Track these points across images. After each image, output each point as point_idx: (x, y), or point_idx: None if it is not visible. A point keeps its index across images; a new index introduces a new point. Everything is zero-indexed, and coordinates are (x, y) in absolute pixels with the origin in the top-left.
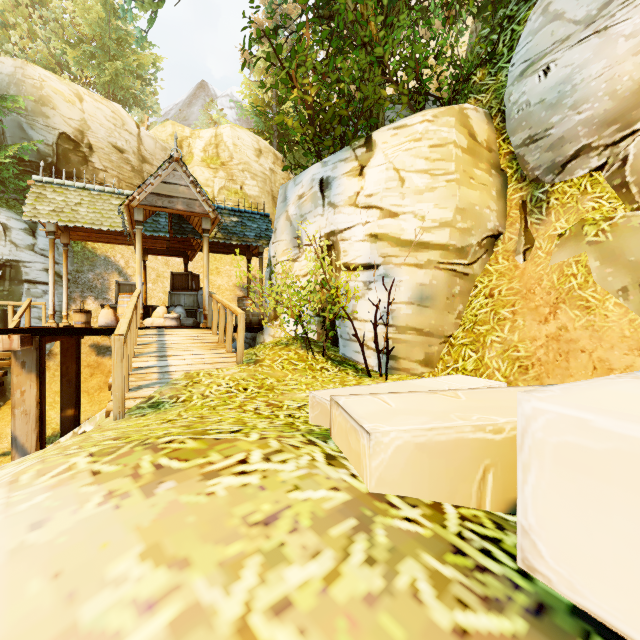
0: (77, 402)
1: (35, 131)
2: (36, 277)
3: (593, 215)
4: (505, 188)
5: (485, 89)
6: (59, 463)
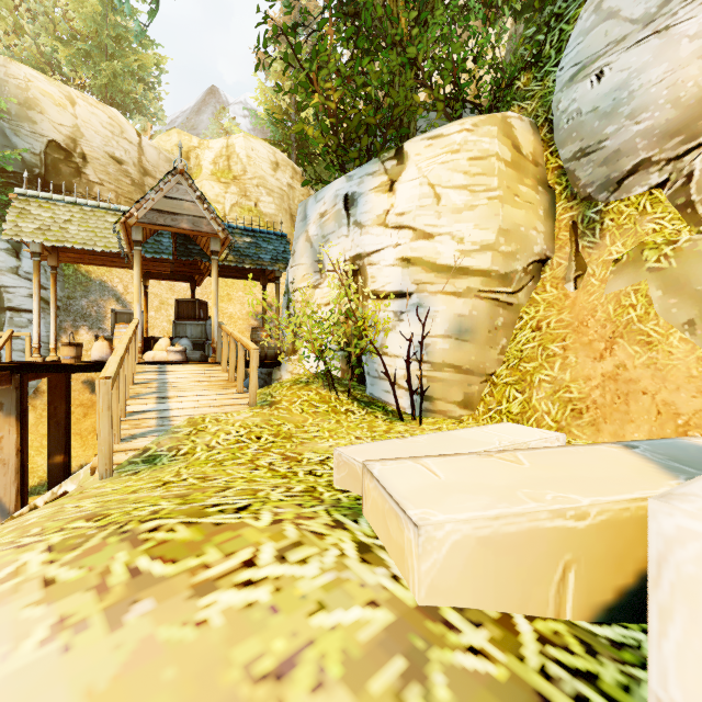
0: (67, 447)
1: (20, 138)
2: (20, 304)
3: (654, 238)
4: (553, 207)
5: (530, 96)
6: (5, 562)
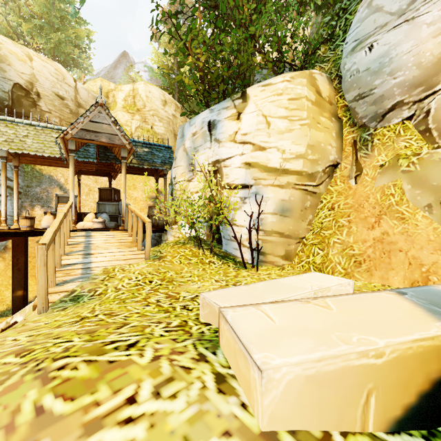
0: (25, 285)
1: None
2: None
3: (405, 151)
4: (341, 131)
5: (327, 60)
6: None
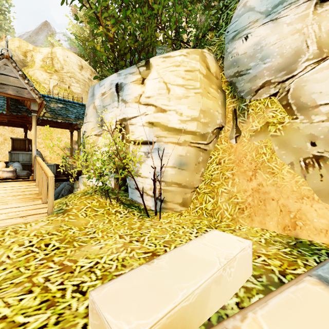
0: None
1: None
2: None
3: (273, 120)
4: (225, 101)
5: (213, 43)
6: None
